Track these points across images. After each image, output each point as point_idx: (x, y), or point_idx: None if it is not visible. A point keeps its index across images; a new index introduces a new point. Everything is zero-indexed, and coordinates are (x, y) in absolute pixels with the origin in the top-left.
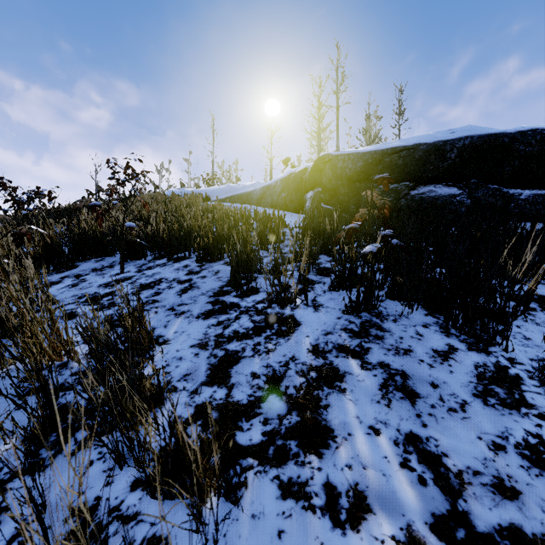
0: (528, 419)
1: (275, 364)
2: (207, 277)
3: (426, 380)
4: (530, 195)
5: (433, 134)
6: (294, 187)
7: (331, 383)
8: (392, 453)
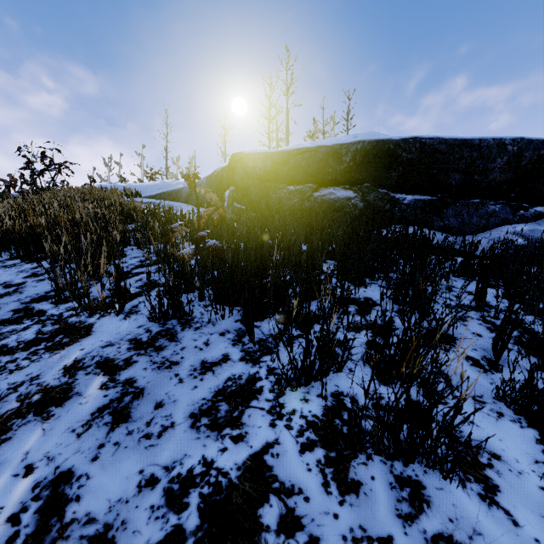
0: (220, 442)
1: (5, 385)
2: (46, 280)
3: (157, 399)
4: (412, 200)
5: (339, 137)
6: (215, 185)
7: (44, 408)
8: (16, 501)
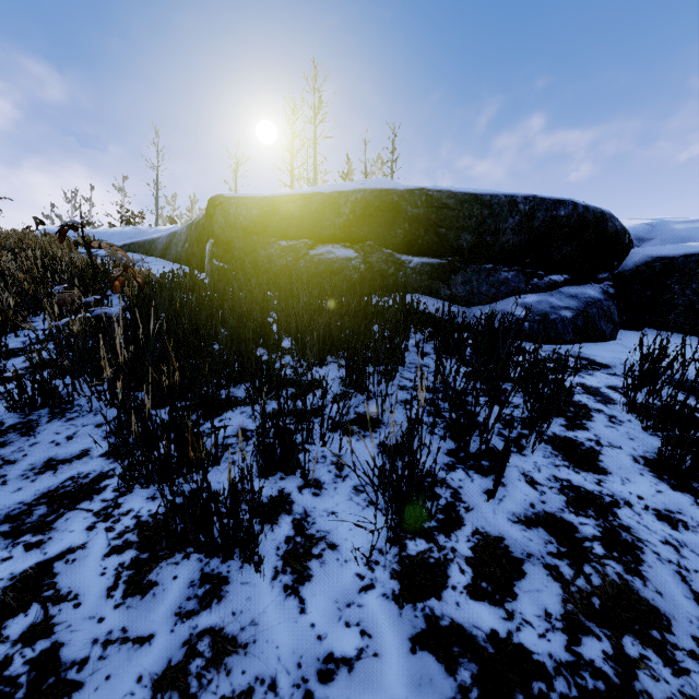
0: (7, 551)
1: None
2: None
3: None
4: (419, 263)
5: (346, 183)
6: (196, 236)
7: None
8: None
